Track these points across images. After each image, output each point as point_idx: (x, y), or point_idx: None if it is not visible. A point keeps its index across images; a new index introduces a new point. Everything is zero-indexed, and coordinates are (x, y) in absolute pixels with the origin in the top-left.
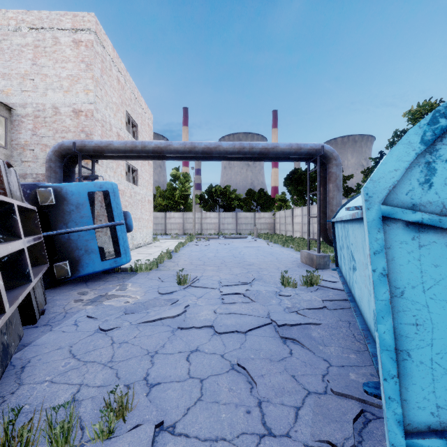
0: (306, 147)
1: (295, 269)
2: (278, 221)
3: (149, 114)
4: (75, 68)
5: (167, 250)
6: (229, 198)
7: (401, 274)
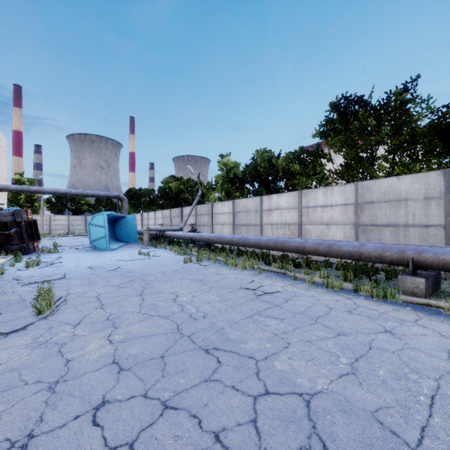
0: (112, 195)
1: None
2: None
3: (5, 142)
4: None
5: None
6: (79, 203)
7: (91, 229)
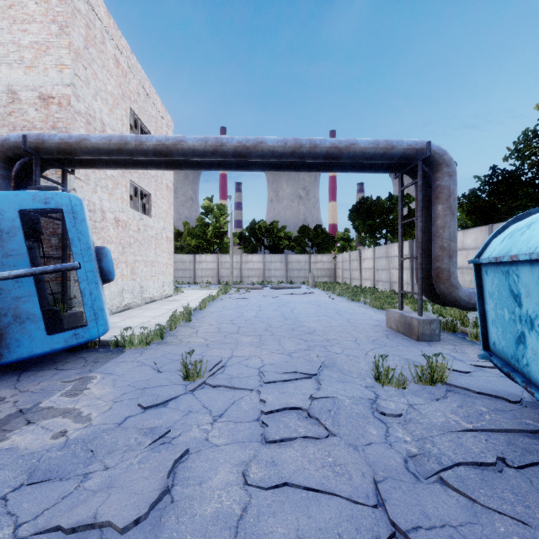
0: (402, 146)
1: (384, 341)
2: (340, 265)
3: (168, 120)
4: (42, 31)
5: (185, 308)
6: (277, 236)
7: None
